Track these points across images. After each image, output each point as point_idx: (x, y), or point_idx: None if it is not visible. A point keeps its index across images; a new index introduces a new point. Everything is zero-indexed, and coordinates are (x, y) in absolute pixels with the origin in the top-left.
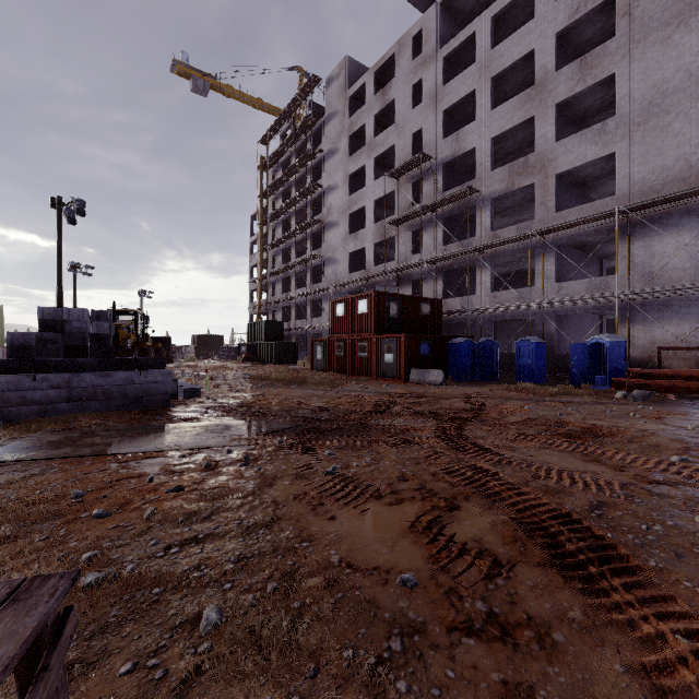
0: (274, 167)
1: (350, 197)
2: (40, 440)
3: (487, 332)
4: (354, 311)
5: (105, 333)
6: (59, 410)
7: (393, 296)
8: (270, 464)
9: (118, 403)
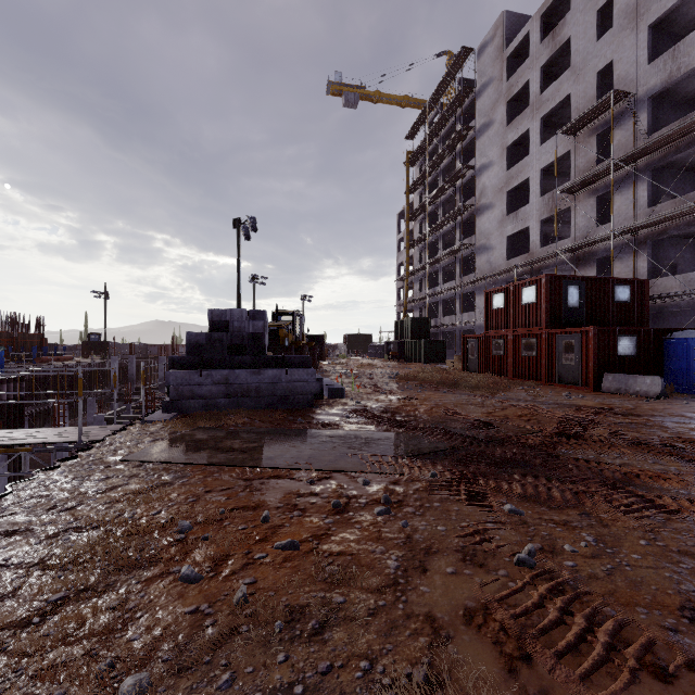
0: (420, 160)
1: (507, 172)
2: (191, 438)
3: None
4: (517, 302)
5: (259, 332)
6: (219, 404)
7: (573, 279)
8: (419, 518)
9: (267, 401)
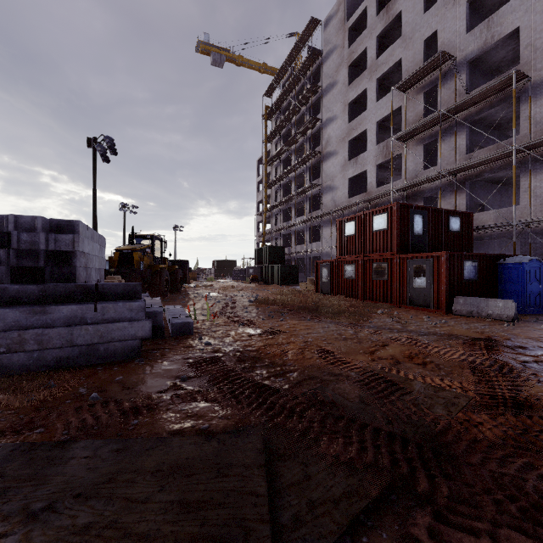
0: (276, 115)
1: (349, 124)
2: None
3: (539, 250)
4: (368, 229)
5: (66, 250)
6: None
7: (418, 209)
8: None
9: (59, 355)
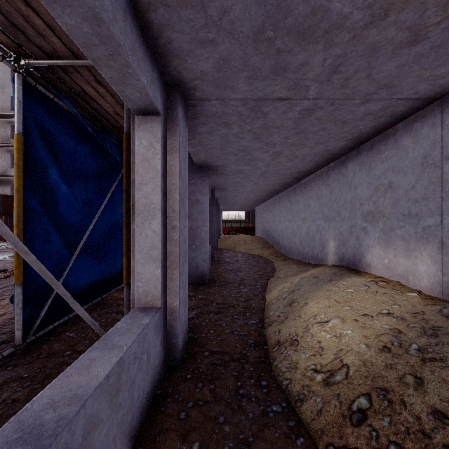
0: None
1: None
2: None
3: None
4: None
5: None
6: None
7: None
8: None
9: None
